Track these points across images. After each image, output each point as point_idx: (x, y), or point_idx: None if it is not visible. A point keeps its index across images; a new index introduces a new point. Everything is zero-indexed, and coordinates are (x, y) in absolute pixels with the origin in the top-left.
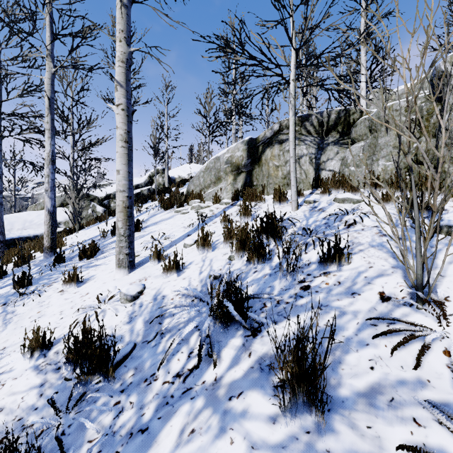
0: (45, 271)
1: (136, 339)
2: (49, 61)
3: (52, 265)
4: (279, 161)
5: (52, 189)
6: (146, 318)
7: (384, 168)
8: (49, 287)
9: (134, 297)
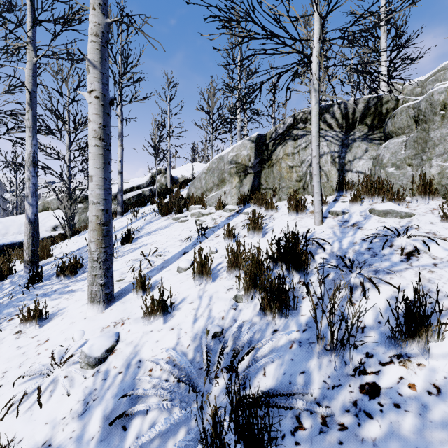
0: (17, 293)
1: None
2: (30, 50)
3: (24, 287)
4: (293, 161)
5: (33, 194)
6: (108, 408)
7: (441, 170)
8: (9, 323)
9: (99, 360)
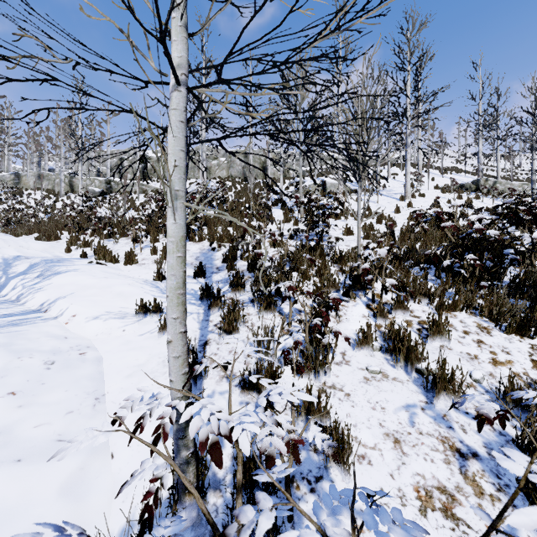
0: None
1: None
2: None
3: None
4: (28, 181)
5: None
6: None
7: (50, 187)
8: None
9: None
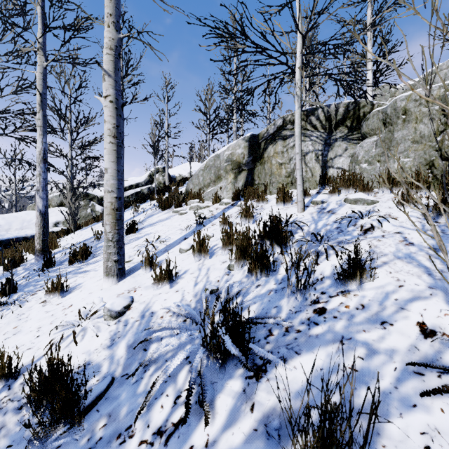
0: (33, 276)
1: (115, 370)
2: (41, 55)
3: (40, 270)
4: (282, 159)
5: (43, 189)
6: (130, 341)
7: (402, 165)
8: (33, 296)
9: (119, 313)
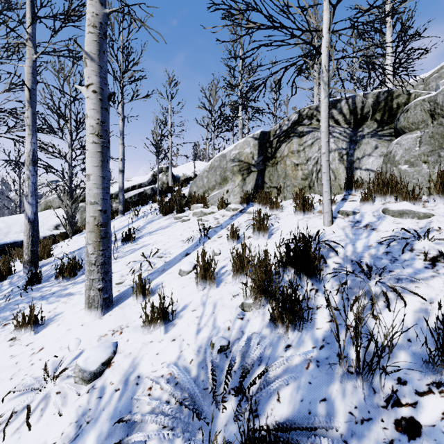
0: (15, 295)
1: None
2: (30, 47)
3: (22, 289)
4: (298, 159)
5: (32, 194)
6: (102, 433)
7: None
8: (4, 328)
9: (94, 374)
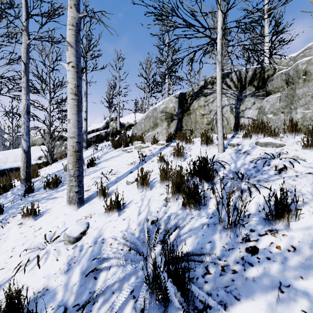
0: (17, 200)
1: (68, 299)
2: (25, 35)
3: (22, 195)
4: (204, 110)
5: (27, 133)
6: (84, 267)
7: (303, 116)
8: (13, 218)
9: (76, 239)
